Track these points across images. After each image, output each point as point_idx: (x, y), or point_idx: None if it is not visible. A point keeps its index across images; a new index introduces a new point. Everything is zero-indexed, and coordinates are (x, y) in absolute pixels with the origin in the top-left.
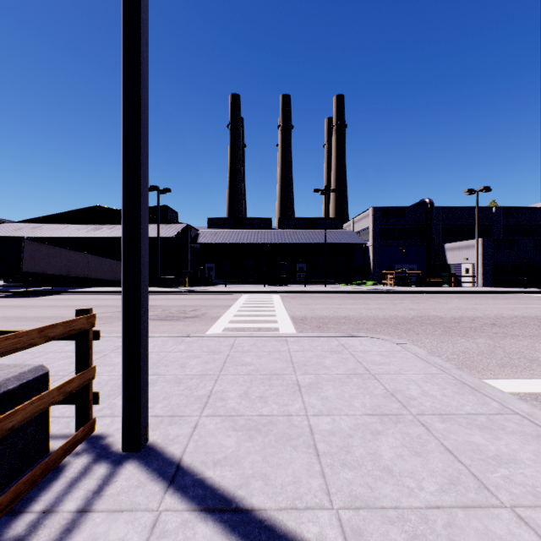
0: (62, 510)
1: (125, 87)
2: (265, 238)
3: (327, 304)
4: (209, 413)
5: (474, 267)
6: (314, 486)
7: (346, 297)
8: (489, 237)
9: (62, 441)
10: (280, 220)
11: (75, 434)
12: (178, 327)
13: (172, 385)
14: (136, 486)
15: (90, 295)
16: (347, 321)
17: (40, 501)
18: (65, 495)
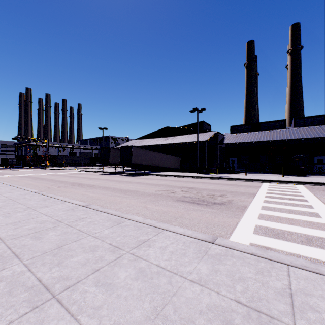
0: None
1: None
2: (281, 136)
3: None
4: None
5: None
6: None
7: None
8: None
9: None
10: (294, 120)
11: None
12: (206, 215)
13: None
14: None
15: (160, 176)
16: None
17: None
18: None
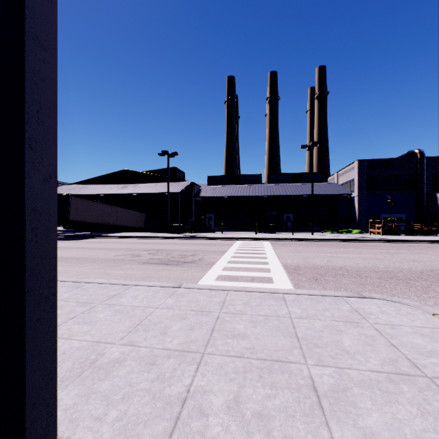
0: None
1: None
2: (256, 192)
3: (318, 252)
4: None
5: None
6: None
7: (335, 245)
8: None
9: None
10: (269, 176)
11: None
12: (175, 273)
13: (143, 367)
14: None
15: (116, 239)
16: (345, 273)
17: None
18: None
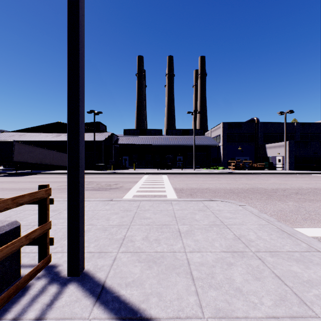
0: (25, 318)
1: (69, 42)
2: (158, 141)
3: (195, 181)
4: (123, 250)
5: (283, 158)
6: (191, 301)
7: (206, 176)
8: (293, 140)
9: (30, 269)
10: (167, 130)
11: (37, 265)
12: (106, 194)
13: (101, 231)
14: (75, 301)
15: (54, 175)
16: (208, 191)
17: (12, 311)
18: (28, 307)
